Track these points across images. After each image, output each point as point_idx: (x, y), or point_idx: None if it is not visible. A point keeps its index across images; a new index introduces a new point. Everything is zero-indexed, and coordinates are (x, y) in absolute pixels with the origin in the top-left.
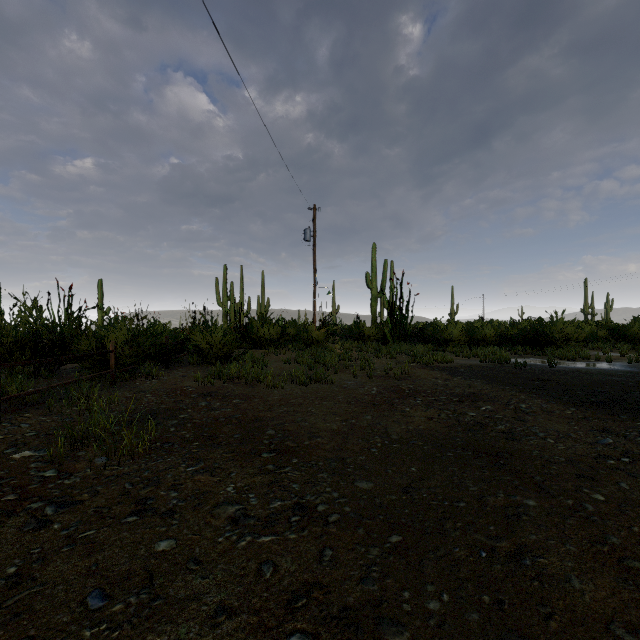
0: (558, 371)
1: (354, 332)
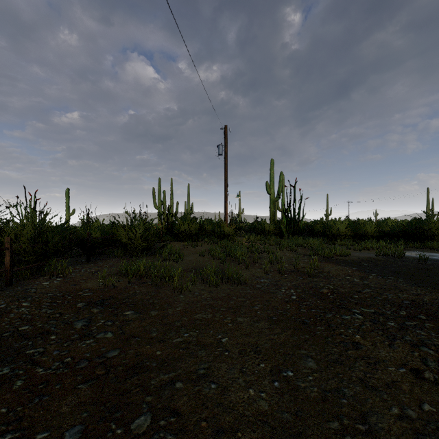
0: None
1: (257, 228)
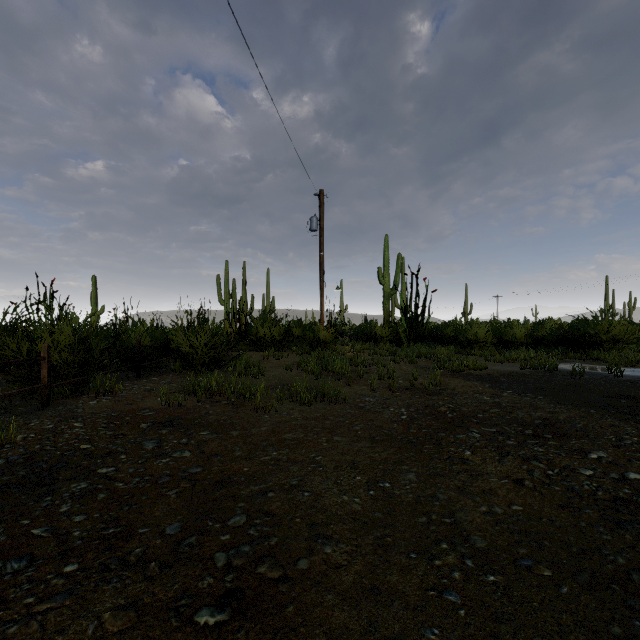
0: (631, 382)
1: (365, 332)
